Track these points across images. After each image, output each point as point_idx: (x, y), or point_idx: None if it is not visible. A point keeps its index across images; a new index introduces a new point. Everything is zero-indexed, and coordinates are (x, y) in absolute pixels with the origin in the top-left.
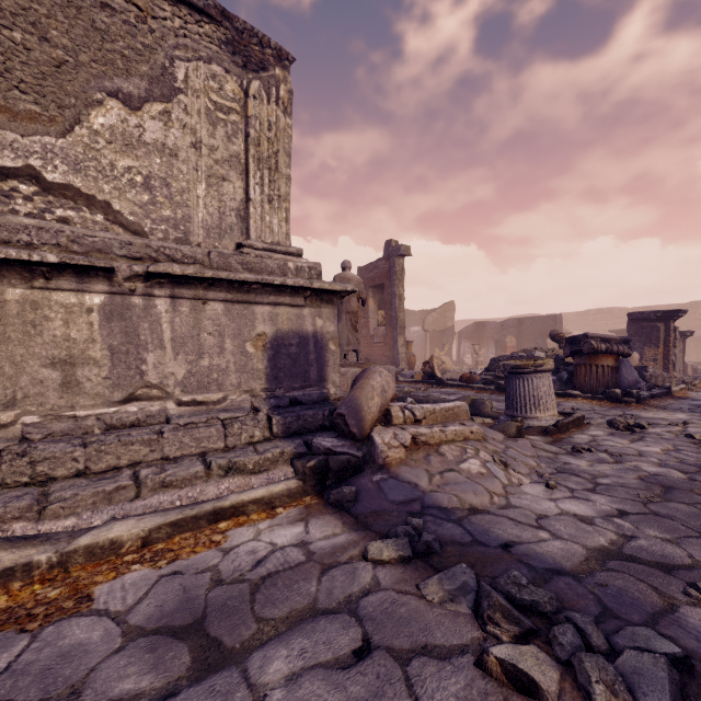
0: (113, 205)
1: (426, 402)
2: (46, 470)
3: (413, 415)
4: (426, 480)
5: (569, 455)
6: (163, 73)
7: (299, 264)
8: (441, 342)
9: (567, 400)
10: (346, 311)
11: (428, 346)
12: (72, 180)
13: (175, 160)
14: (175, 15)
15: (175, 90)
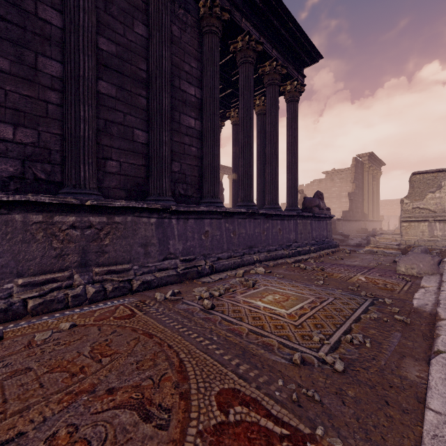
0: (430, 209)
1: None
2: (420, 244)
3: None
4: None
5: None
6: (439, 185)
7: None
8: None
9: None
10: None
11: None
12: (423, 206)
13: (441, 198)
14: (442, 174)
15: (441, 187)
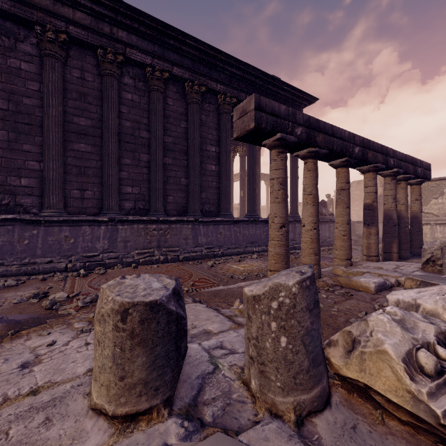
0: (433, 213)
1: None
2: None
3: None
4: None
5: None
6: (441, 192)
7: None
8: None
9: None
10: None
11: None
12: (428, 211)
13: (444, 204)
14: (444, 182)
15: (443, 193)
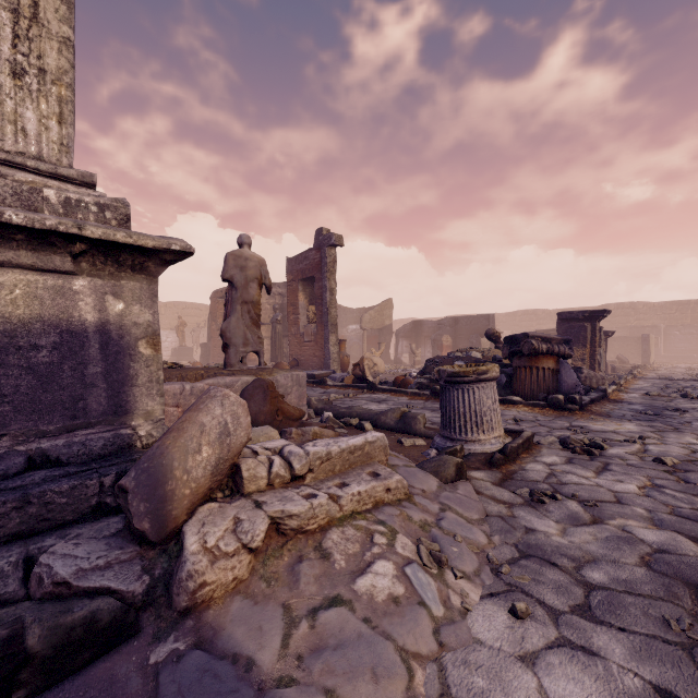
0: None
1: (349, 415)
2: None
3: (290, 468)
4: (277, 641)
5: (528, 507)
6: None
7: (74, 195)
8: (379, 341)
9: (508, 407)
10: (242, 300)
11: (366, 345)
12: None
13: None
14: None
15: None
